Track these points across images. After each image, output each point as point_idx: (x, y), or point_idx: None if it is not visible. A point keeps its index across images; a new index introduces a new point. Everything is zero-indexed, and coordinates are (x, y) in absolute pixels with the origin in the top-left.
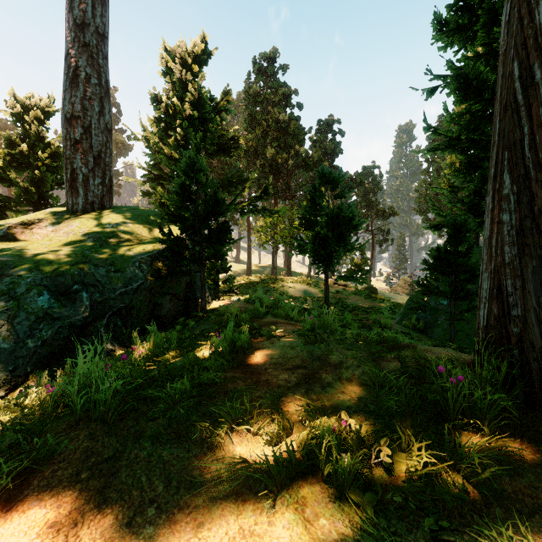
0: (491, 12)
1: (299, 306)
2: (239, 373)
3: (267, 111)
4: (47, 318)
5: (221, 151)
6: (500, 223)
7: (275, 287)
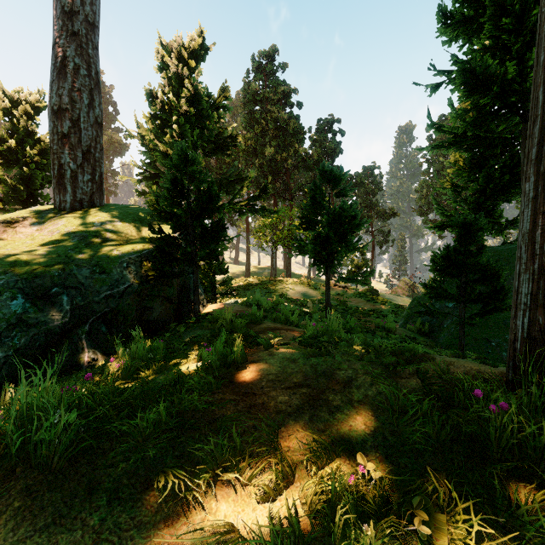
0: (499, 3)
1: (299, 310)
2: (229, 394)
3: (266, 110)
4: (20, 324)
5: (219, 149)
6: None
7: (274, 289)
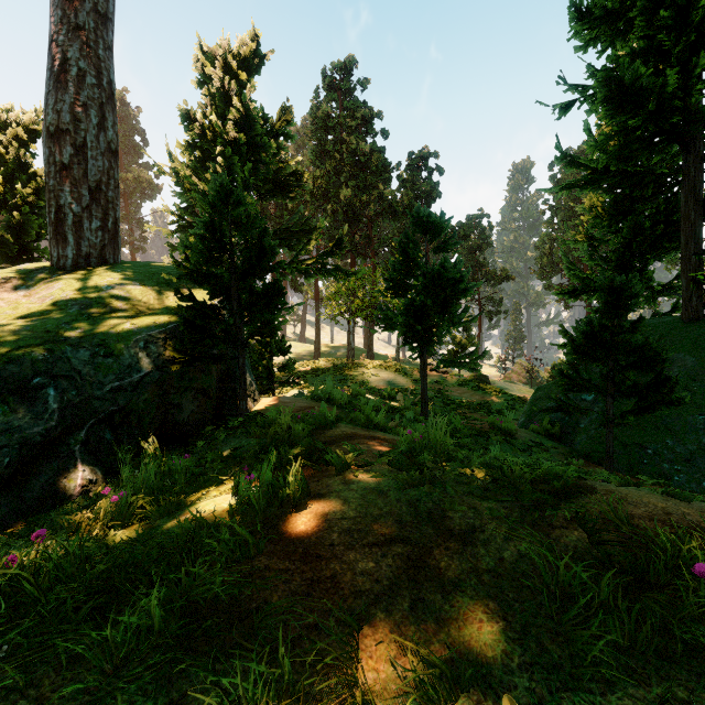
0: None
1: (386, 405)
2: (279, 560)
3: (341, 139)
4: None
5: (278, 190)
6: None
7: (352, 375)
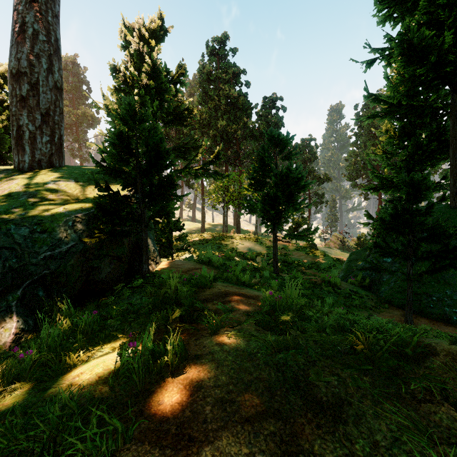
0: None
1: (249, 266)
2: (149, 446)
3: (218, 88)
4: None
5: (177, 120)
6: None
7: (226, 243)
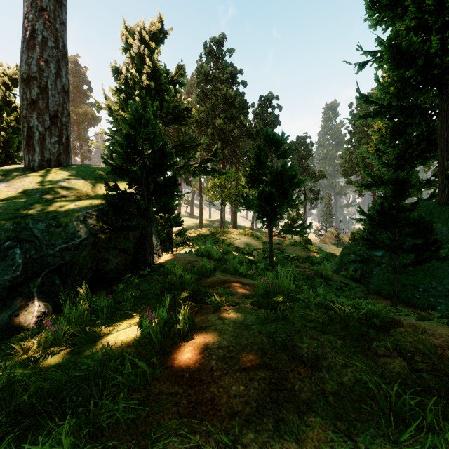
0: None
1: (246, 259)
2: (170, 384)
3: (216, 87)
4: None
5: (176, 119)
6: None
7: (223, 239)
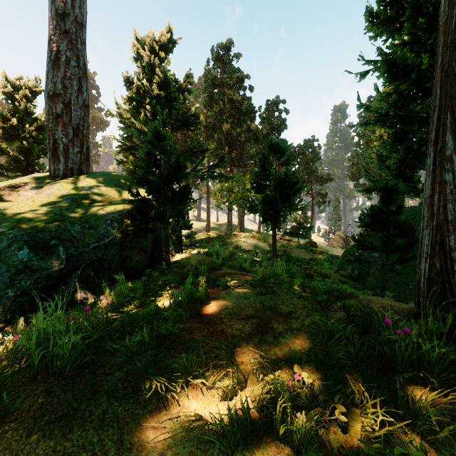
0: (416, 5)
1: (251, 259)
2: (196, 323)
3: (223, 92)
4: (26, 269)
5: (184, 125)
6: (443, 183)
7: (230, 242)
